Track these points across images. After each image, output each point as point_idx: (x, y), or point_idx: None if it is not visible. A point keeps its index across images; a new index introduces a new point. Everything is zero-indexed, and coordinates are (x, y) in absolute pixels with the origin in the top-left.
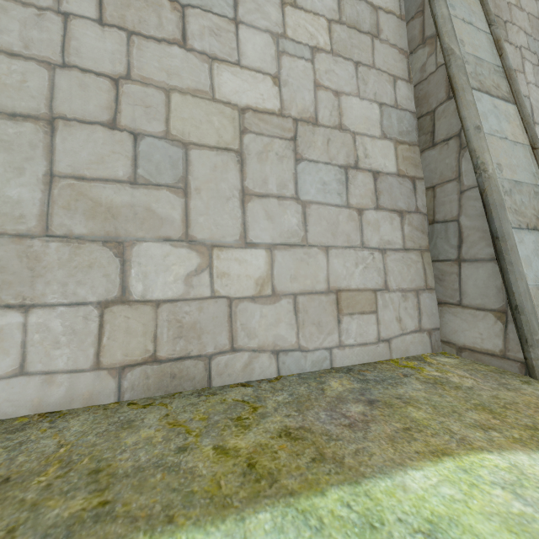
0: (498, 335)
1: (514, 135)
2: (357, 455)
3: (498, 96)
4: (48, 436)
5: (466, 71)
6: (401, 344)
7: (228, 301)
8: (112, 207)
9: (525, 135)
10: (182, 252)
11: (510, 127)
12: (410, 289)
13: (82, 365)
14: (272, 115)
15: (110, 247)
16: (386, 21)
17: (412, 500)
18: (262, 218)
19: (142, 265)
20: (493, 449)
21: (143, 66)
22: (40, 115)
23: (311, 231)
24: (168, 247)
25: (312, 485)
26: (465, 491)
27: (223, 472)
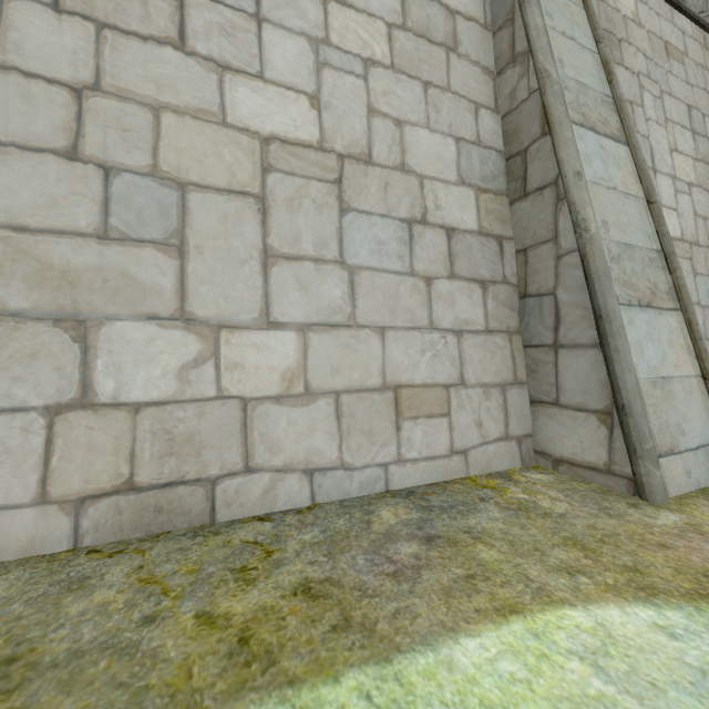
0: (601, 444)
1: (626, 184)
2: (396, 618)
3: (607, 134)
4: None
5: (566, 99)
6: (481, 456)
7: (242, 403)
8: (69, 271)
9: (640, 185)
10: (175, 335)
11: (621, 174)
12: (494, 383)
13: (19, 498)
14: (308, 149)
15: (66, 327)
16: (467, 30)
17: (457, 684)
18: (292, 288)
19: (114, 354)
20: (578, 601)
21: (120, 73)
22: None
23: (360, 306)
24: (154, 328)
25: (324, 667)
26: (531, 666)
27: (200, 654)
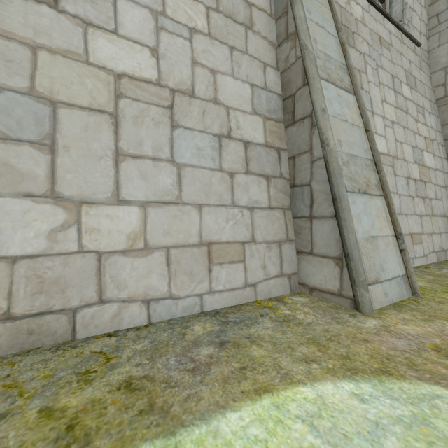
0: (336, 278)
1: (353, 119)
2: (186, 401)
3: (342, 87)
4: None
5: (318, 64)
6: (265, 287)
7: (97, 256)
8: None
9: (361, 119)
10: (46, 208)
11: (350, 112)
12: (274, 241)
13: None
14: (149, 84)
15: None
16: (259, 16)
17: (217, 447)
18: (136, 177)
19: None
20: (308, 381)
21: (5, 20)
22: None
23: (185, 190)
24: (30, 202)
25: (125, 443)
26: (270, 429)
27: (33, 441)
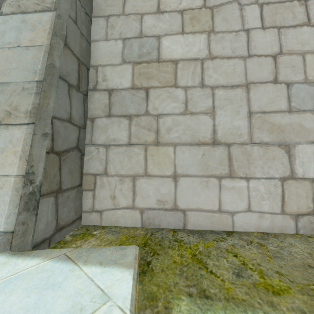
0: None
1: None
2: None
3: None
4: (289, 246)
5: None
6: None
7: None
8: (280, 126)
9: None
10: None
11: None
12: None
13: (276, 210)
14: None
15: (282, 148)
16: None
17: None
18: None
19: (300, 158)
20: None
21: (287, 44)
22: (243, 84)
23: None
24: None
25: None
26: None
27: None
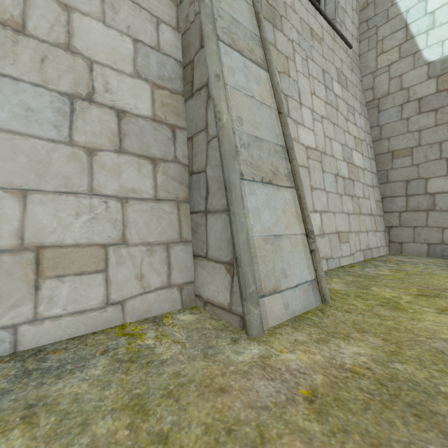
0: (227, 288)
1: (263, 97)
2: None
3: (251, 59)
4: None
5: (218, 24)
6: (141, 304)
7: None
8: None
9: (274, 100)
10: None
11: (259, 89)
12: (159, 242)
13: None
14: None
15: None
16: None
17: None
18: None
19: None
20: None
21: None
22: None
23: None
24: None
25: None
26: None
27: None
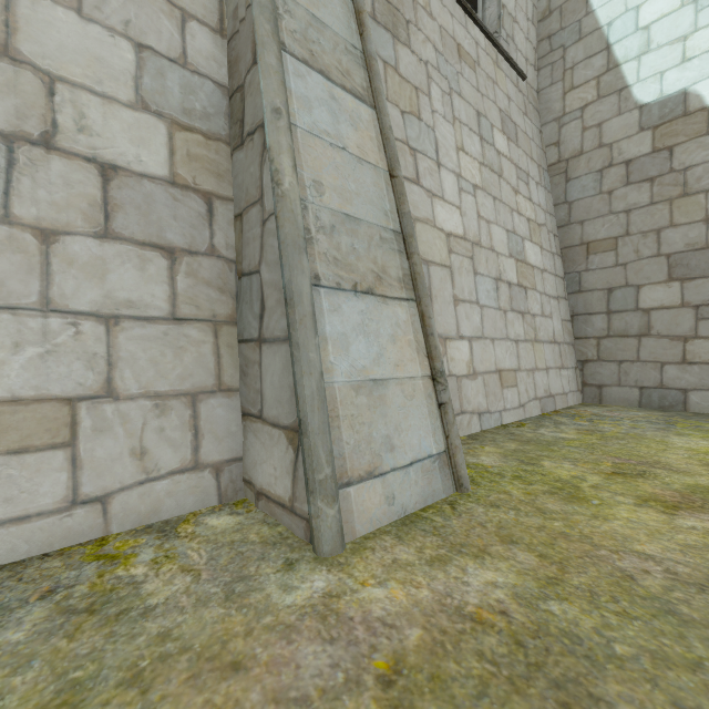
0: (288, 472)
1: (363, 149)
2: None
3: (345, 86)
4: None
5: (285, 24)
6: (140, 500)
7: None
8: None
9: (384, 155)
10: None
11: (357, 136)
12: (177, 392)
13: None
14: None
15: None
16: None
17: None
18: None
19: None
20: None
21: None
22: None
23: None
24: None
25: None
26: None
27: None
